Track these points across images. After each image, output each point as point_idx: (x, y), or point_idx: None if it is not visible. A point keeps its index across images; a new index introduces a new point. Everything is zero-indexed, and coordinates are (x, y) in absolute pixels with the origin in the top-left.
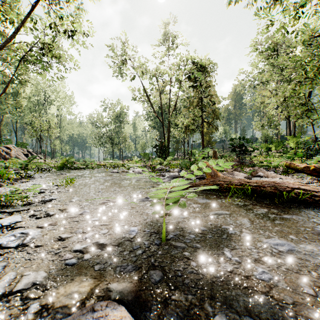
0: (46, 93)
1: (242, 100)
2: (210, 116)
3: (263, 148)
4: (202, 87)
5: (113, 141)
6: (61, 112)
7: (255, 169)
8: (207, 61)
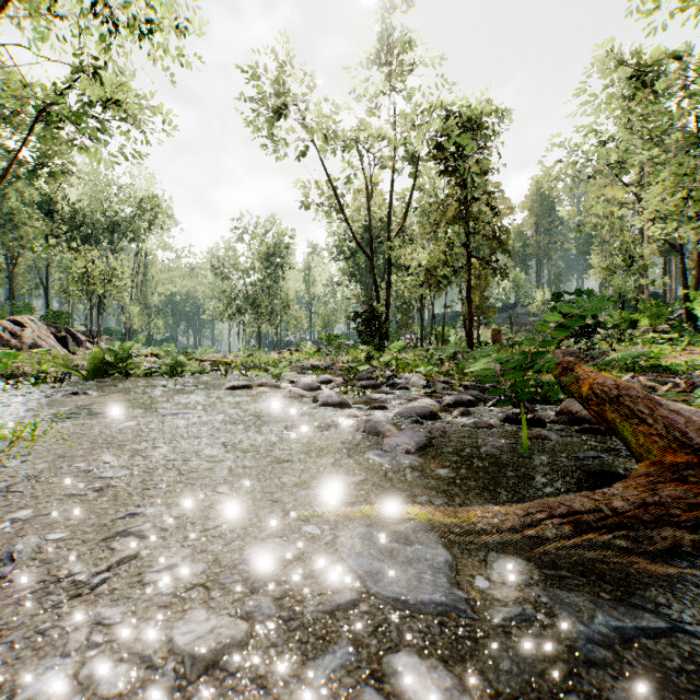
0: (114, 202)
1: (562, 209)
2: (488, 246)
3: (616, 321)
4: (469, 174)
5: (259, 308)
6: (146, 244)
7: (696, 382)
8: (483, 106)
